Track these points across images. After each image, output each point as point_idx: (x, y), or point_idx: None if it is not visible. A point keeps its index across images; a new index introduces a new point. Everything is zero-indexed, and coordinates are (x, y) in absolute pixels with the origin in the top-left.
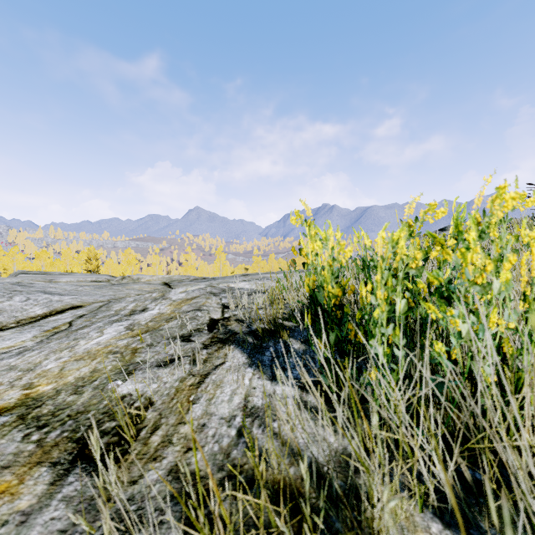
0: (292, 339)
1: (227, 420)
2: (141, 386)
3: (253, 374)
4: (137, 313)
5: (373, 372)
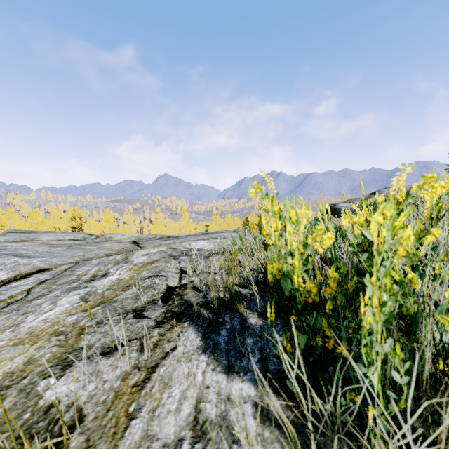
0: (248, 312)
1: (172, 448)
2: (76, 387)
3: (207, 365)
4: (97, 279)
5: (369, 413)
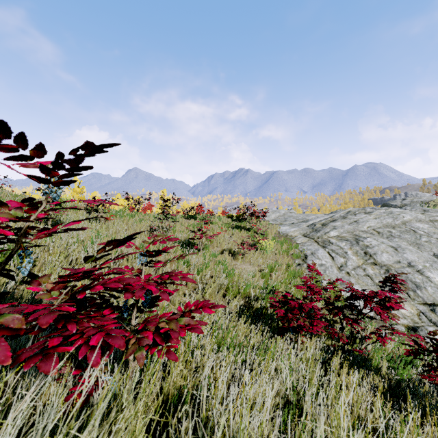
0: None
1: None
2: None
3: None
4: None
5: None
